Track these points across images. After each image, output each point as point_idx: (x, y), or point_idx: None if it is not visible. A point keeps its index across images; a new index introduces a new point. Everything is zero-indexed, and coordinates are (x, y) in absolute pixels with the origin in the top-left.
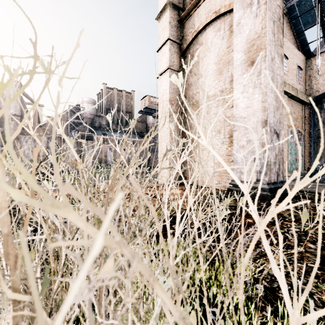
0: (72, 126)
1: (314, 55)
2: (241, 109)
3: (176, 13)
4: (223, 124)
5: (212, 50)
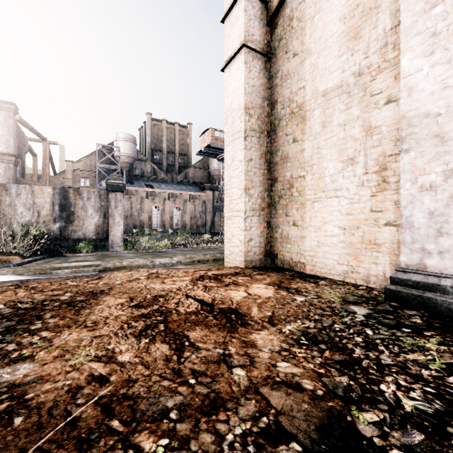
0: (103, 174)
1: None
2: (427, 95)
3: None
4: (362, 143)
5: None
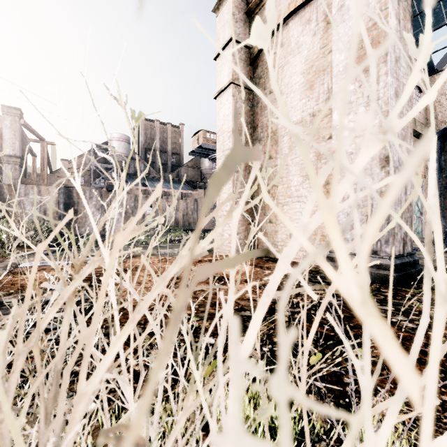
0: (97, 172)
1: (438, 70)
2: None
3: (243, 2)
4: (314, 164)
5: (297, 53)
